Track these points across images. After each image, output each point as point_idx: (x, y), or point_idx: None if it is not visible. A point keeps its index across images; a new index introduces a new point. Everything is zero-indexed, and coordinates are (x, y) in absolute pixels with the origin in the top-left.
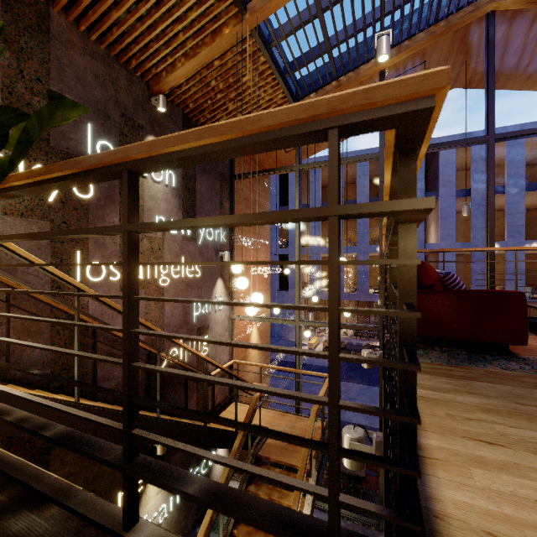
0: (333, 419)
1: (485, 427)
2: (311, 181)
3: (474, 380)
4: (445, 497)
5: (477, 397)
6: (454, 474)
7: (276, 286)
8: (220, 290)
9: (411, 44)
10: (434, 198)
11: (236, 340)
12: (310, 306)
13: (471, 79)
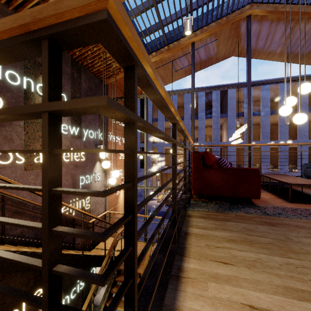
0: (45, 283)
1: (225, 252)
2: None
3: (228, 221)
4: (186, 308)
5: (227, 232)
6: (197, 288)
7: None
8: (98, 169)
9: (208, 29)
10: (106, 96)
11: (109, 199)
12: (33, 188)
13: (241, 52)
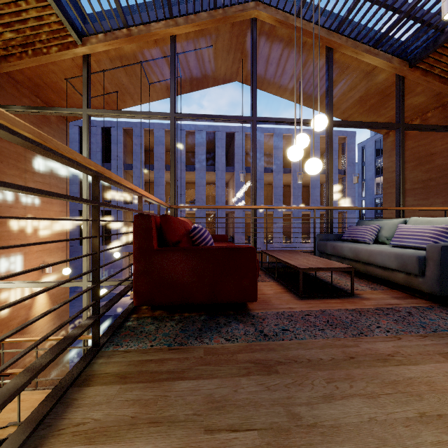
0: None
1: None
2: (135, 143)
3: (180, 378)
4: None
5: (156, 434)
6: None
7: (66, 243)
8: None
9: (196, 20)
10: None
11: (4, 313)
12: None
13: (247, 77)
